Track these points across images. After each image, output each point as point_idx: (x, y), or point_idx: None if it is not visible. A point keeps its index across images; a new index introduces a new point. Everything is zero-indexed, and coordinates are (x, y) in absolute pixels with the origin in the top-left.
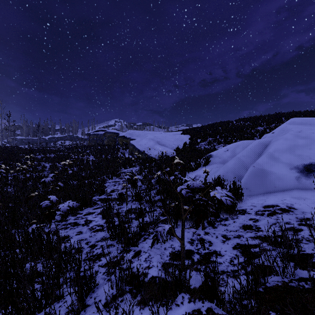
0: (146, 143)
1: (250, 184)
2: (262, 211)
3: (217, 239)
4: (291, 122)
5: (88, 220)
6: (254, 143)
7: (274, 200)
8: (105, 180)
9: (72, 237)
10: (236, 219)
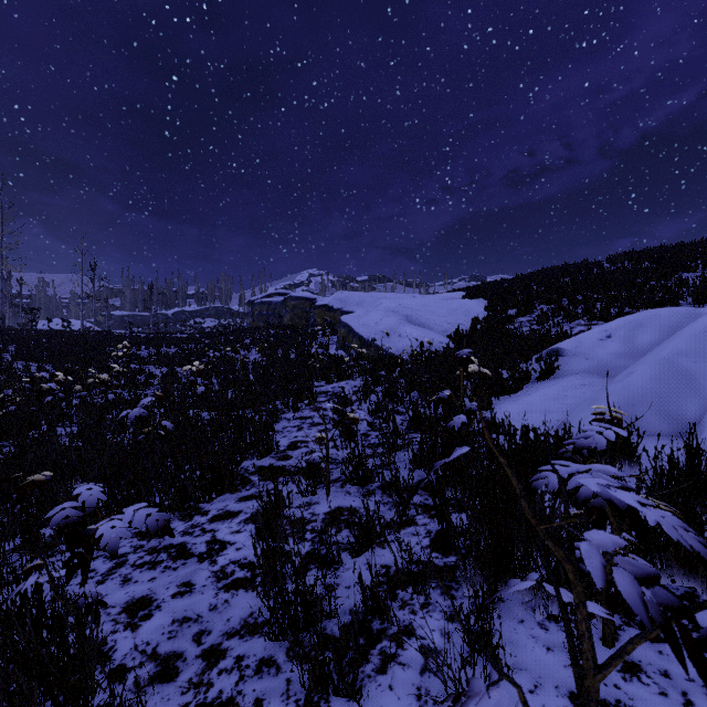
0: (380, 320)
1: None
2: None
3: None
4: None
5: (218, 542)
6: None
7: None
8: (277, 413)
9: (159, 605)
10: None
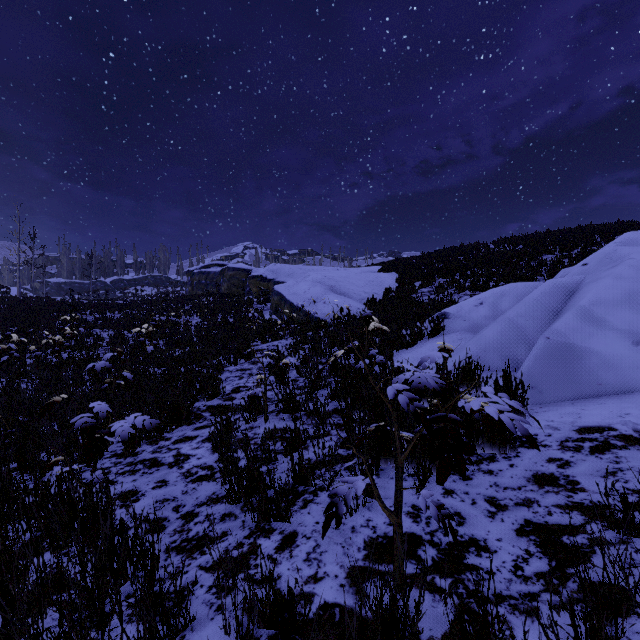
0: (308, 290)
1: (540, 377)
2: (576, 442)
3: (475, 508)
4: (627, 241)
5: (182, 455)
6: (543, 288)
7: (601, 414)
8: (220, 366)
9: (144, 493)
10: (517, 458)
